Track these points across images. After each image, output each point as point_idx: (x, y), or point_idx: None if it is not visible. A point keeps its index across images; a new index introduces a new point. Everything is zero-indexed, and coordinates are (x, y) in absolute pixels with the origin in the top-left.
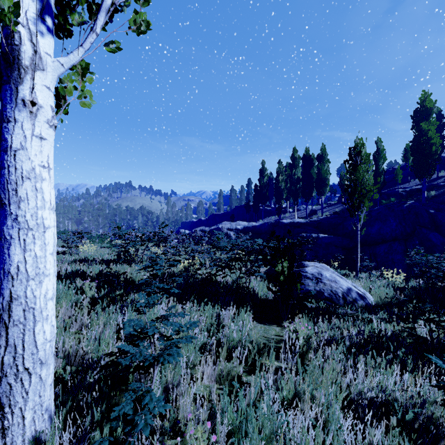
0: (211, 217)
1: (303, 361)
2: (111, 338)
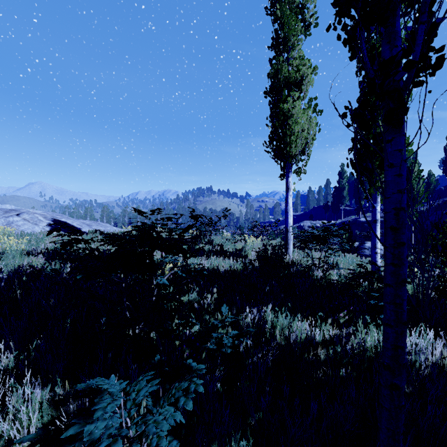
0: None
1: None
2: None
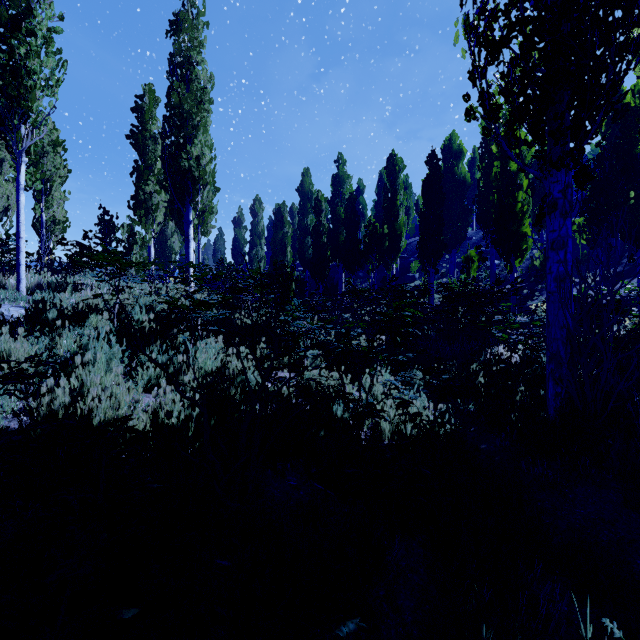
0: None
1: None
2: None
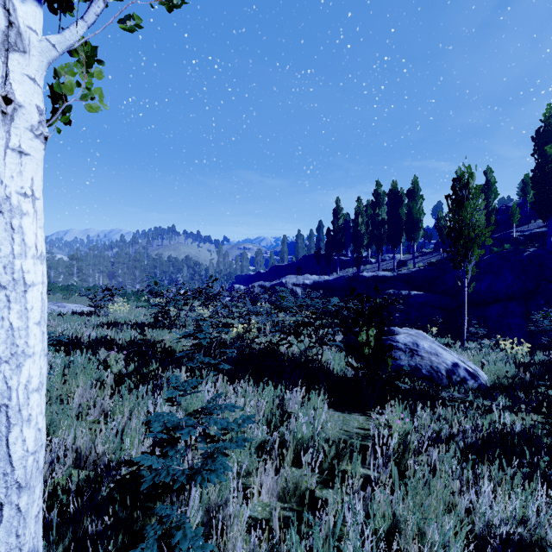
0: (272, 269)
1: (399, 467)
2: (138, 432)
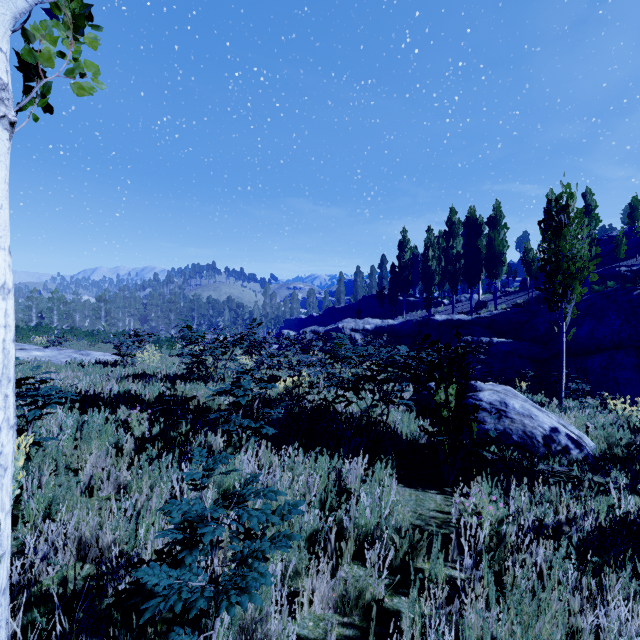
0: (326, 312)
1: (491, 566)
2: (158, 515)
